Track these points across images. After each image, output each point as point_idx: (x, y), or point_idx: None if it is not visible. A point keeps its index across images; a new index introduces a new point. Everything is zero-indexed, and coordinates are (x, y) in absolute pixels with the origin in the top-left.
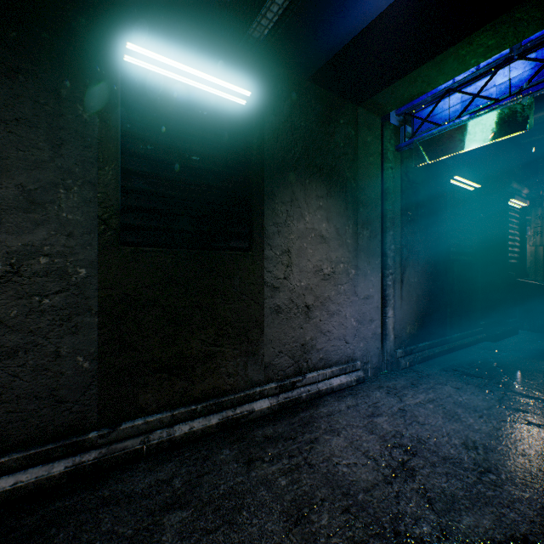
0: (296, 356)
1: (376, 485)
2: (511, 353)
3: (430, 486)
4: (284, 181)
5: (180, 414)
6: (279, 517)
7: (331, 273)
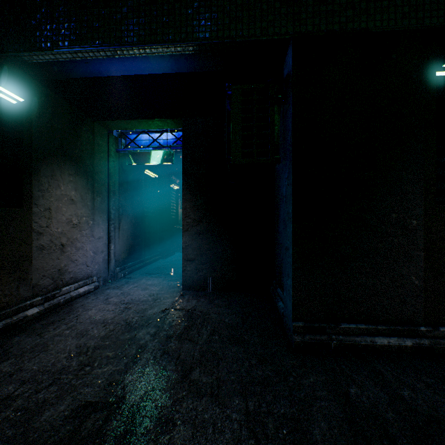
0: (55, 278)
1: (116, 316)
2: (171, 262)
3: (138, 309)
4: (47, 162)
5: None
6: (73, 339)
7: (78, 223)
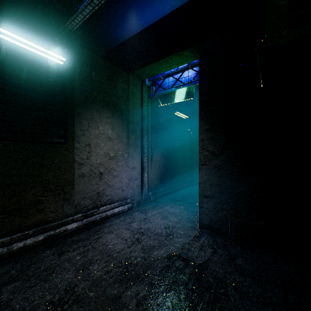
0: (94, 199)
1: (124, 249)
2: (197, 190)
3: (146, 245)
4: (87, 108)
5: (17, 237)
6: (73, 271)
7: (114, 156)
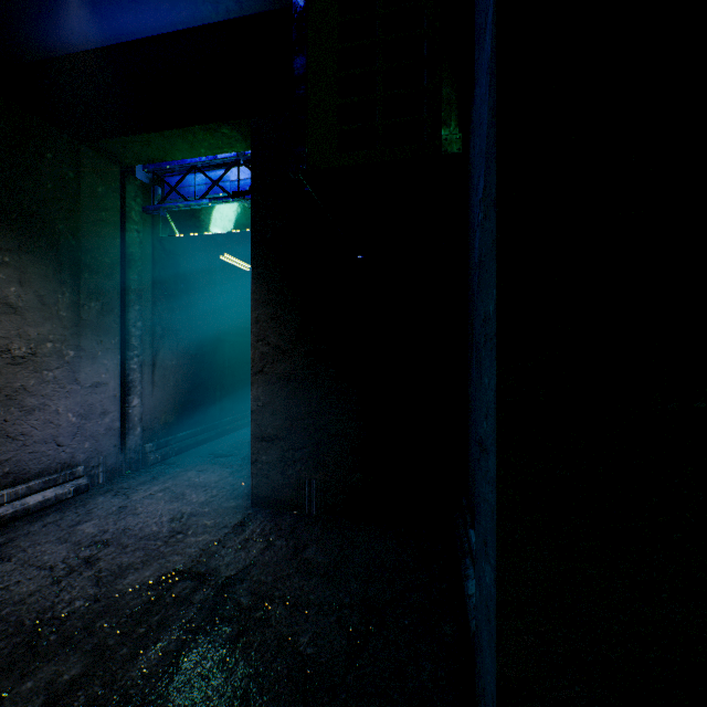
0: None
1: (38, 591)
2: None
3: (109, 567)
4: None
5: None
6: None
7: (30, 355)
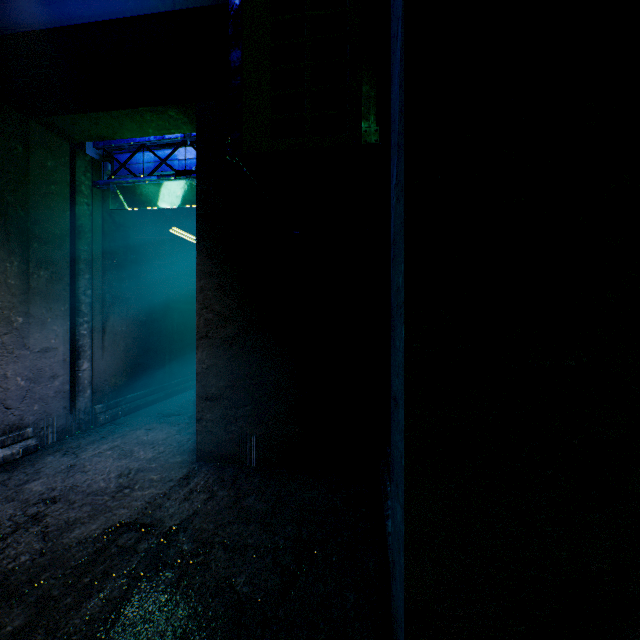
0: None
1: None
2: None
3: (56, 522)
4: None
5: None
6: None
7: None
